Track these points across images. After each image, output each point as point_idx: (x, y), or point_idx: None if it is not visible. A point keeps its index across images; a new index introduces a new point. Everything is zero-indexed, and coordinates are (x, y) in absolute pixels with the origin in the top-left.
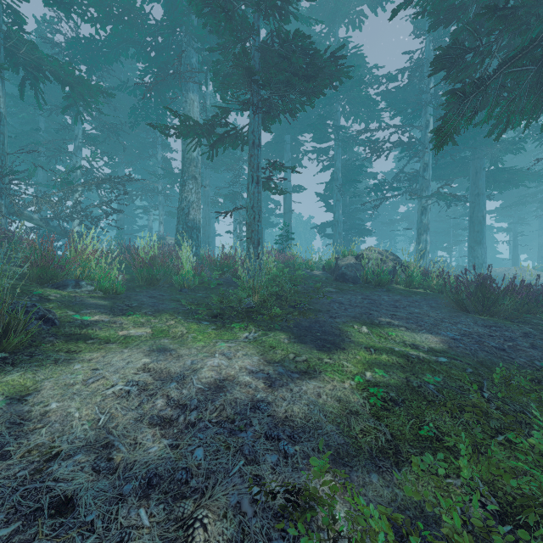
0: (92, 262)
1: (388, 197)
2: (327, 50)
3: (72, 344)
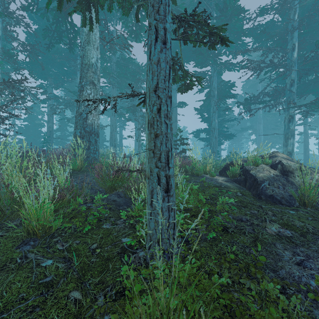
0: None
1: (260, 107)
2: None
3: None
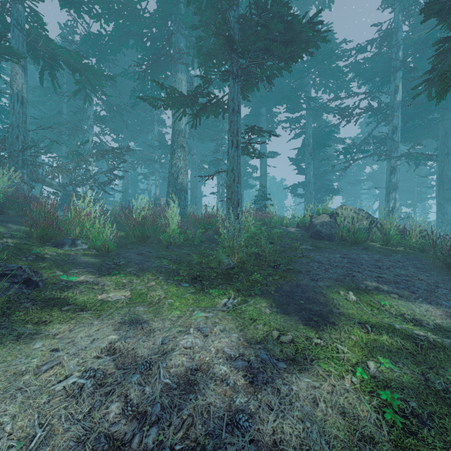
0: (86, 223)
1: (357, 159)
2: (304, 16)
3: (46, 312)
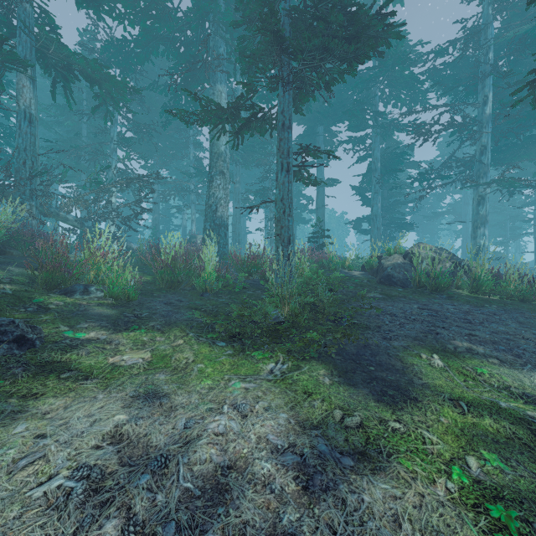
0: (102, 265)
1: (436, 186)
2: (372, 5)
3: (39, 381)
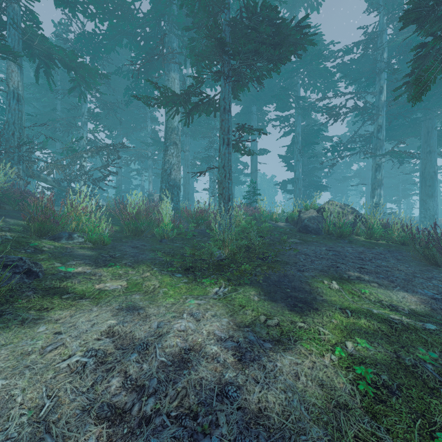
0: (83, 217)
1: (344, 156)
2: (292, 20)
3: (47, 300)
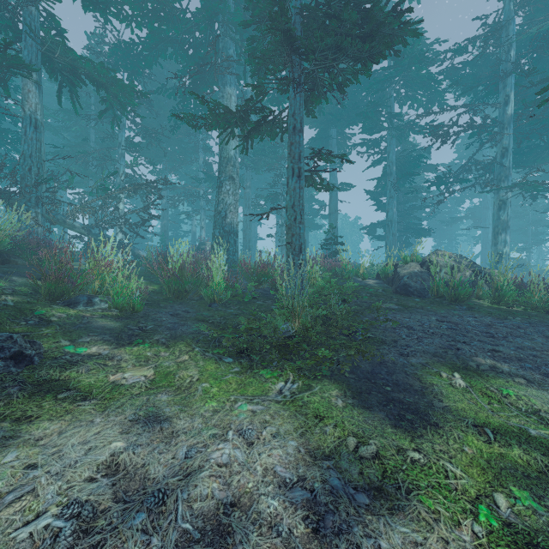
0: (106, 276)
1: (454, 190)
2: (388, 2)
3: (34, 402)
